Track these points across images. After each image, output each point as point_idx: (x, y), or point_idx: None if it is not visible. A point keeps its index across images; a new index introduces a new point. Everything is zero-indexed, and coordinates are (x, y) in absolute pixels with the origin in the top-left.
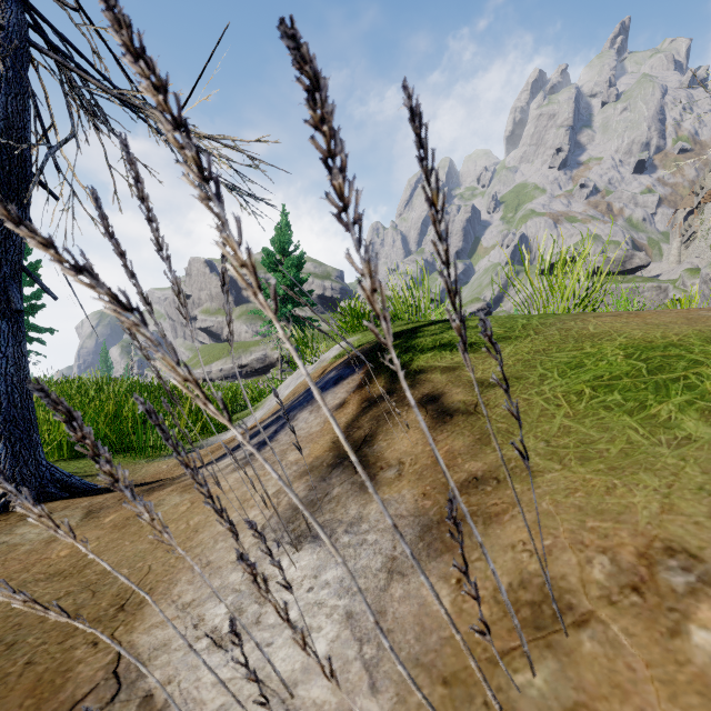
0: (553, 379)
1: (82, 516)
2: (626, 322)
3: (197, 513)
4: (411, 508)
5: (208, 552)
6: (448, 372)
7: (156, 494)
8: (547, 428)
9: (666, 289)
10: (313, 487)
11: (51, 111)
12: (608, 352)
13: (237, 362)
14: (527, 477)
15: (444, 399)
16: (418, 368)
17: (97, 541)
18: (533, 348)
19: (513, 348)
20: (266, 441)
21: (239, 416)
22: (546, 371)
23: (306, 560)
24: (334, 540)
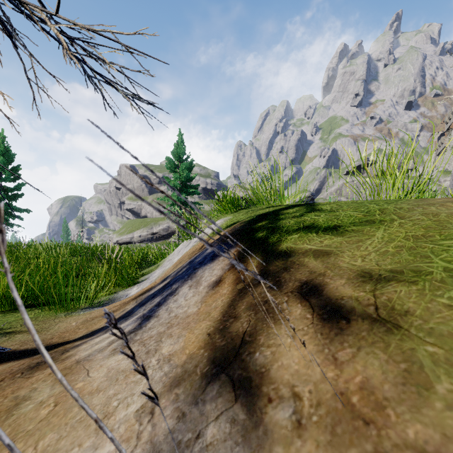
0: None
1: None
2: None
3: (52, 427)
4: None
5: None
6: (321, 256)
7: (34, 377)
8: None
9: (426, 184)
10: (176, 450)
11: None
12: None
13: (150, 231)
14: None
15: (329, 292)
16: (287, 249)
17: None
18: (409, 233)
19: (384, 232)
20: (148, 315)
21: (145, 271)
22: (448, 264)
23: None
24: None
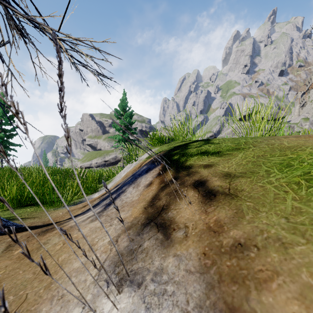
0: (275, 173)
1: (4, 248)
2: (305, 140)
3: (64, 252)
4: (196, 265)
5: (64, 285)
6: (208, 167)
7: (47, 235)
8: (282, 207)
9: (293, 127)
10: (131, 245)
11: (2, 33)
12: (304, 157)
13: (103, 159)
14: (280, 247)
15: (208, 184)
16: (190, 165)
17: (4, 269)
18: (255, 154)
19: (243, 154)
20: (109, 203)
21: (102, 185)
22: (268, 168)
23: (124, 302)
24: (144, 286)
